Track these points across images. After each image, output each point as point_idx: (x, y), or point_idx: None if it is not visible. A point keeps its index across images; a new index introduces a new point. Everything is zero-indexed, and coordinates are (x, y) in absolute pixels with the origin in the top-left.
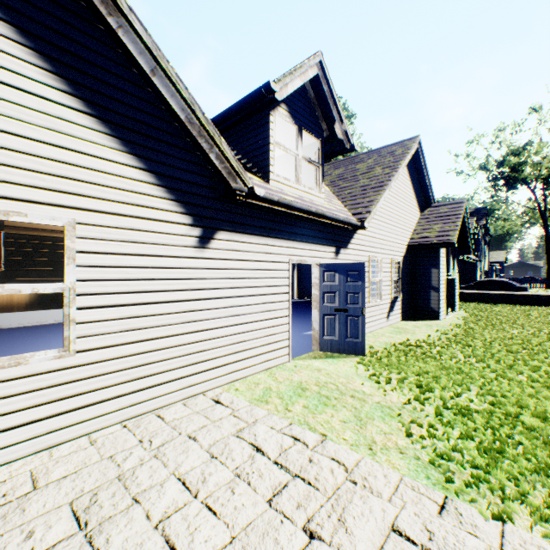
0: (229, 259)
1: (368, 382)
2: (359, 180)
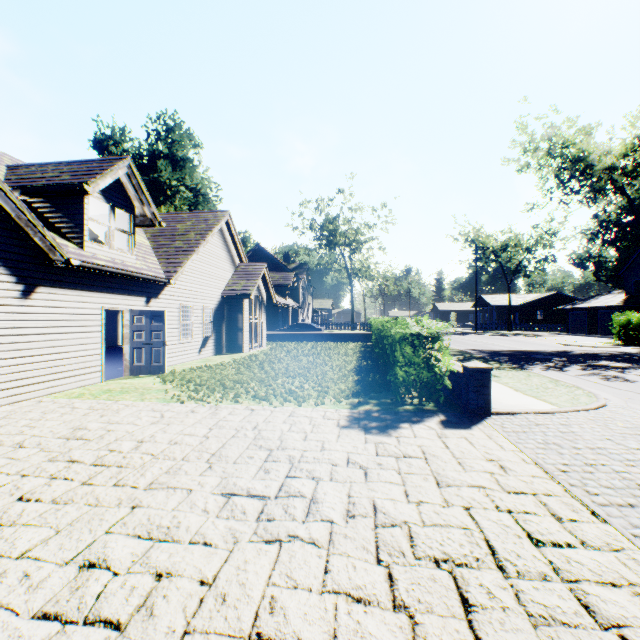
0: (48, 307)
1: (159, 384)
2: (177, 240)
